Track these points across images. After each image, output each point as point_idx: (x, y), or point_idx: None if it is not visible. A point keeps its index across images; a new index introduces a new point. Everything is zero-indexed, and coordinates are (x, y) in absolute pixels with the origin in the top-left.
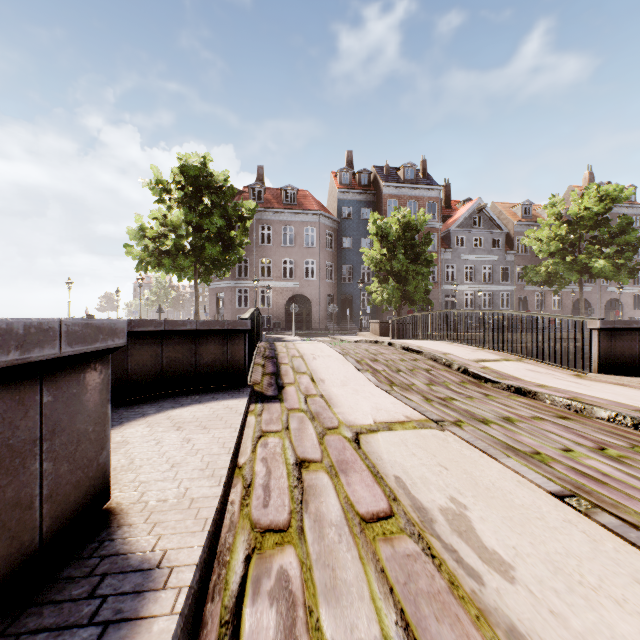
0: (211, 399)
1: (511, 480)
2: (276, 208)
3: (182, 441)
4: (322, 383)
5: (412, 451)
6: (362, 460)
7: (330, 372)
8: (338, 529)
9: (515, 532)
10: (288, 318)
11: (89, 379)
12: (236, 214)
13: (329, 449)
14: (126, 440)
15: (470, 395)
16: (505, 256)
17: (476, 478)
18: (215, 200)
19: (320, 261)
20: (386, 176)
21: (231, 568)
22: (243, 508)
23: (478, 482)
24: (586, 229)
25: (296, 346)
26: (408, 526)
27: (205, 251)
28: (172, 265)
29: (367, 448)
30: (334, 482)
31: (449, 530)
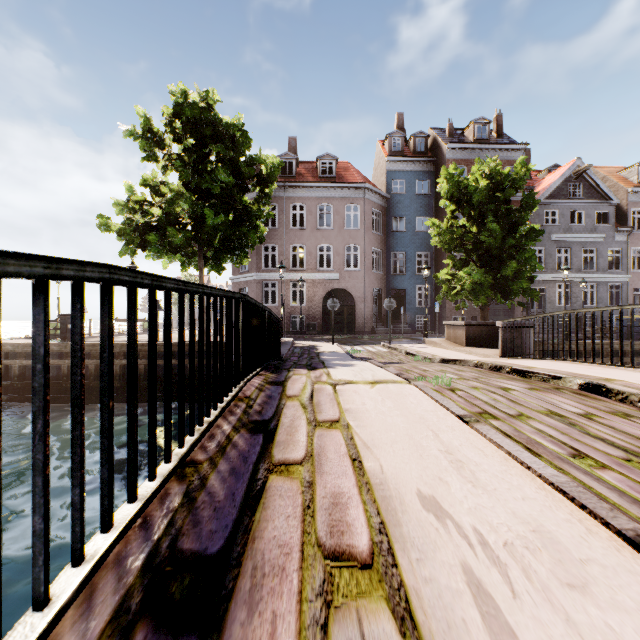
0: None
1: None
2: (310, 182)
3: None
4: None
5: None
6: None
7: None
8: None
9: None
10: (325, 318)
11: None
12: (251, 172)
13: None
14: None
15: None
16: (615, 235)
17: None
18: (222, 152)
19: (365, 247)
20: (449, 138)
21: None
22: None
23: None
24: None
25: (341, 403)
26: None
27: (206, 222)
28: (157, 242)
29: None
30: None
31: None
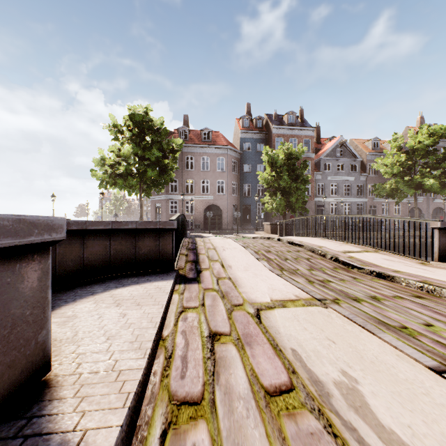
0: (146, 281)
1: (391, 354)
2: (197, 144)
3: (119, 316)
4: (230, 268)
5: (303, 326)
6: (263, 333)
7: (236, 260)
8: (246, 403)
9: (406, 409)
10: (205, 221)
11: (26, 269)
12: (169, 148)
13: (236, 323)
14: (75, 314)
15: (342, 278)
16: (360, 177)
17: (361, 352)
18: (154, 138)
19: (228, 181)
20: (274, 121)
21: (147, 445)
22: (163, 379)
23: (363, 356)
24: (419, 157)
25: (211, 241)
26: (308, 400)
27: (147, 174)
28: (124, 184)
29: (267, 323)
30: (241, 354)
31: (345, 405)
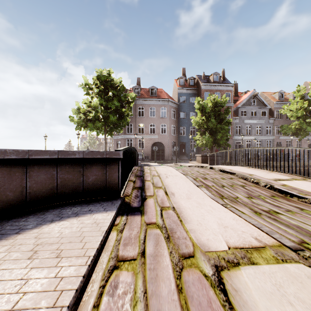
0: (87, 212)
1: None
2: (146, 98)
3: (16, 284)
4: (173, 196)
5: None
6: None
7: (177, 187)
8: None
9: None
10: (152, 154)
11: None
12: (125, 100)
13: (191, 307)
14: None
15: (287, 208)
16: (269, 120)
17: None
18: (114, 92)
19: (169, 124)
20: (203, 80)
21: None
22: None
23: None
24: None
25: (155, 169)
26: None
27: (109, 119)
28: (92, 126)
29: (241, 308)
30: None
31: None
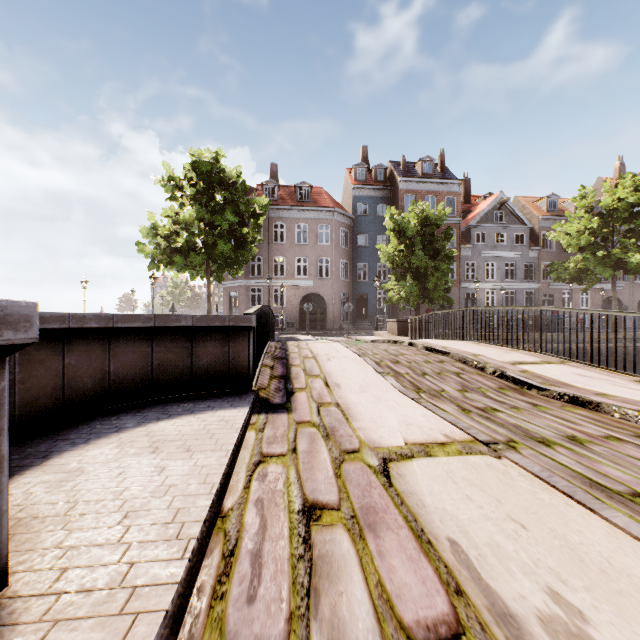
0: (206, 408)
1: (634, 554)
2: (290, 205)
3: (153, 471)
4: (338, 388)
5: (465, 492)
6: (396, 507)
7: (346, 375)
8: None
9: None
10: (302, 317)
11: None
12: (248, 210)
13: (349, 486)
14: (82, 468)
15: (515, 405)
16: (529, 252)
17: (576, 548)
18: (227, 196)
19: (334, 259)
20: (403, 171)
21: None
22: (215, 604)
23: (583, 557)
24: (620, 222)
25: (309, 346)
26: None
27: (217, 248)
28: (183, 263)
29: (401, 485)
30: (358, 549)
31: None
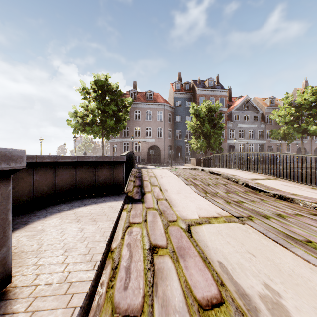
0: (102, 201)
1: (305, 267)
2: (143, 102)
3: (78, 230)
4: (166, 191)
5: (227, 240)
6: (194, 247)
7: (170, 185)
8: (181, 316)
9: None
10: (149, 157)
11: None
12: (122, 104)
13: (171, 237)
14: (43, 229)
15: (252, 199)
16: (260, 125)
17: (278, 265)
18: (112, 97)
19: (165, 128)
20: (198, 85)
21: None
22: (109, 290)
23: (281, 269)
24: (305, 110)
25: (152, 171)
26: (238, 315)
27: (107, 123)
28: (90, 130)
29: (196, 237)
30: (176, 266)
31: None
